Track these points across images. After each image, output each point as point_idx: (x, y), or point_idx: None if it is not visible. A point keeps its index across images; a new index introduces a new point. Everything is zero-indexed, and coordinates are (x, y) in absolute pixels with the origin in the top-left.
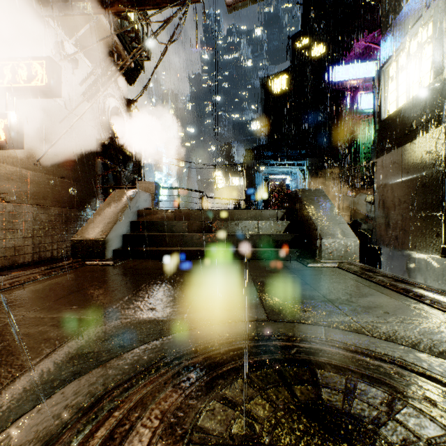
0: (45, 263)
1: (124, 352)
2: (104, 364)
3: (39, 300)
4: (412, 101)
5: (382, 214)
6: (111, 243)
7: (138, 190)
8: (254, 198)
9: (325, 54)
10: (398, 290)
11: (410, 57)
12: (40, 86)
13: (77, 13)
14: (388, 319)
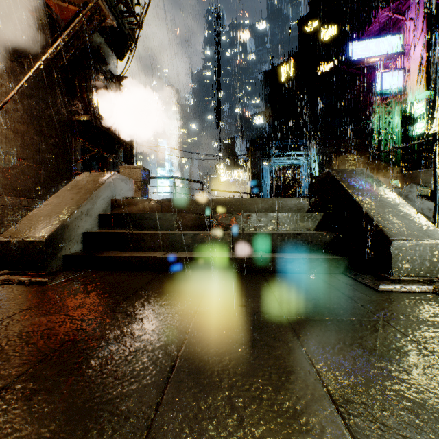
0: None
1: None
2: None
3: None
4: None
5: None
6: (58, 246)
7: (113, 173)
8: (260, 191)
9: (335, 36)
10: None
11: None
12: None
13: None
14: None
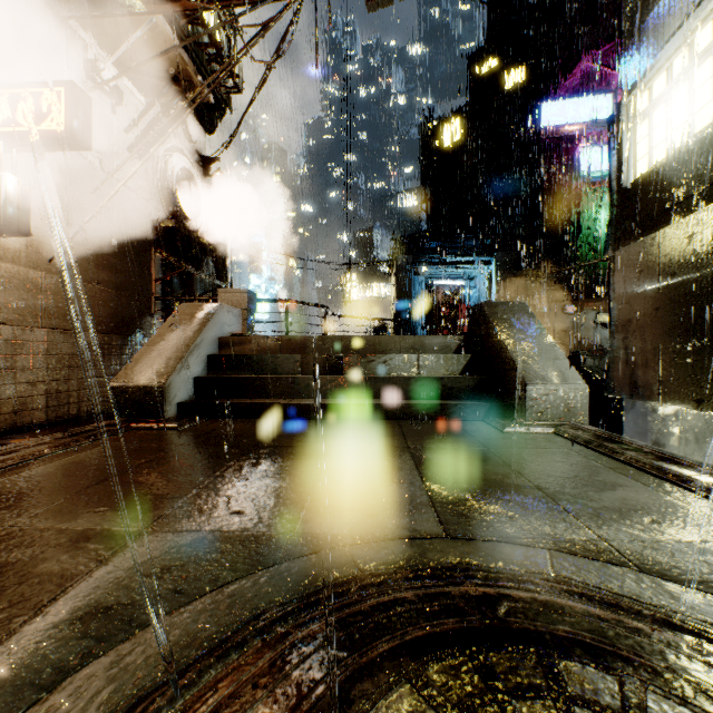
0: (68, 423)
1: (182, 605)
2: (141, 632)
3: (42, 494)
4: (677, 154)
5: (625, 344)
6: (174, 392)
7: (220, 304)
8: (410, 316)
9: (523, 83)
10: (667, 477)
11: (673, 81)
12: (55, 129)
13: (119, 13)
14: (662, 535)
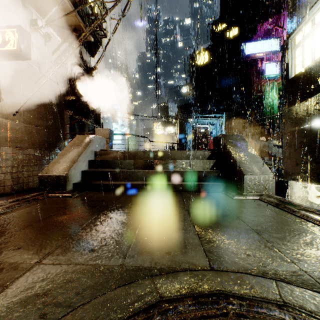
0: (22, 192)
1: None
2: None
3: None
4: (317, 61)
5: (290, 154)
6: (71, 178)
7: (95, 135)
8: (185, 142)
9: (237, 35)
10: None
11: (315, 26)
12: (12, 49)
13: None
14: None
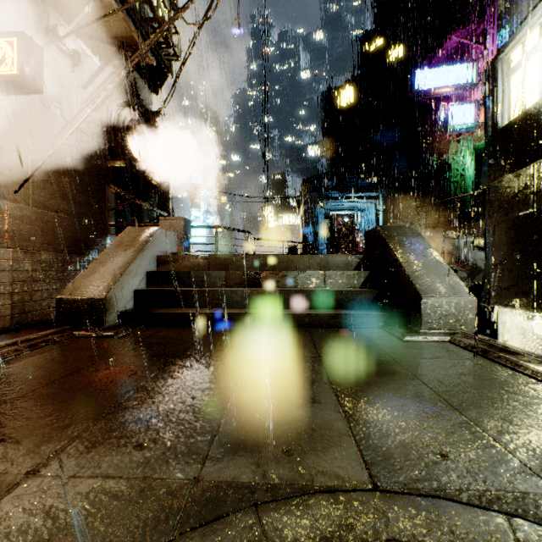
0: (31, 328)
1: None
2: None
3: None
4: None
5: (500, 262)
6: (114, 303)
7: (158, 228)
8: (314, 240)
9: (403, 57)
10: None
11: None
12: (8, 74)
13: None
14: None
